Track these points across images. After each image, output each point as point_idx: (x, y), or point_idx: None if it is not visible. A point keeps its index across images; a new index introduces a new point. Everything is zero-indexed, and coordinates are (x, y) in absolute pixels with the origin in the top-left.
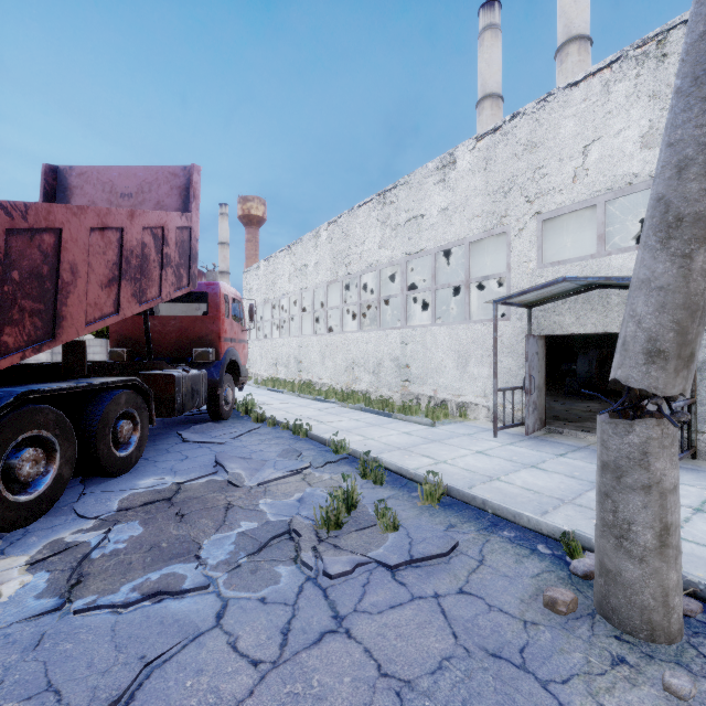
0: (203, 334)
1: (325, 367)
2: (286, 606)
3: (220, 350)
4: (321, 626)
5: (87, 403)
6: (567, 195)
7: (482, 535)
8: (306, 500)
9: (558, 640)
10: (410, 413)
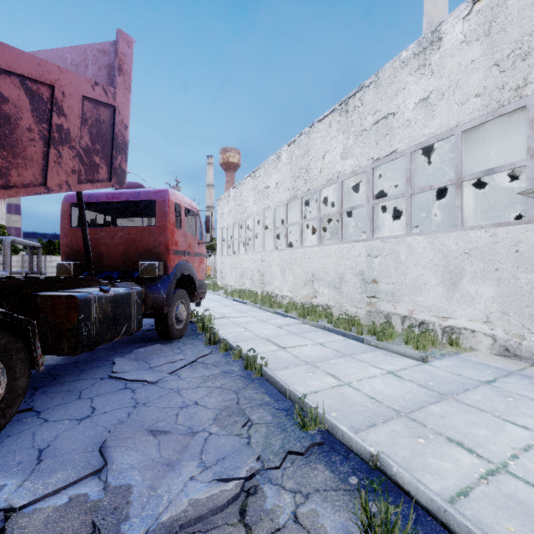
0: (151, 246)
1: (286, 280)
2: None
3: (168, 263)
4: None
5: None
6: None
7: None
8: None
9: None
10: (384, 336)
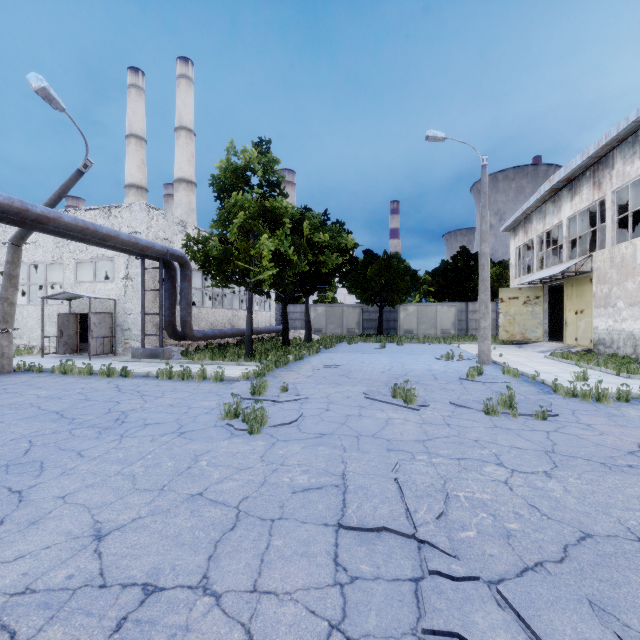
0: None
1: None
2: None
3: None
4: None
5: None
6: (85, 255)
7: None
8: None
9: None
10: None
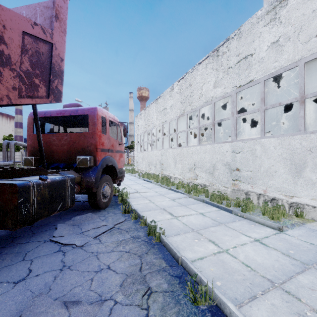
0: (85, 146)
1: (177, 168)
2: None
3: (96, 158)
4: None
5: None
6: None
7: None
8: None
9: None
10: (247, 209)
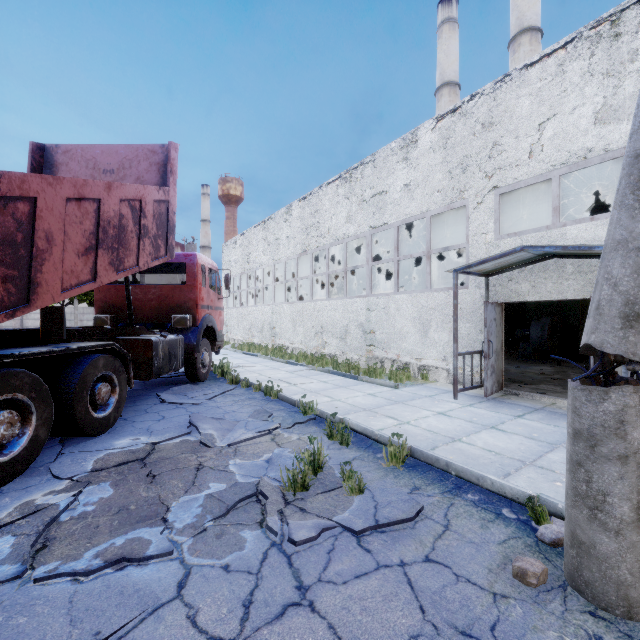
0: (181, 302)
1: (296, 333)
2: (249, 574)
3: (197, 316)
4: (284, 597)
5: (66, 366)
6: (523, 170)
7: (447, 498)
8: (274, 461)
9: (530, 616)
10: (375, 375)
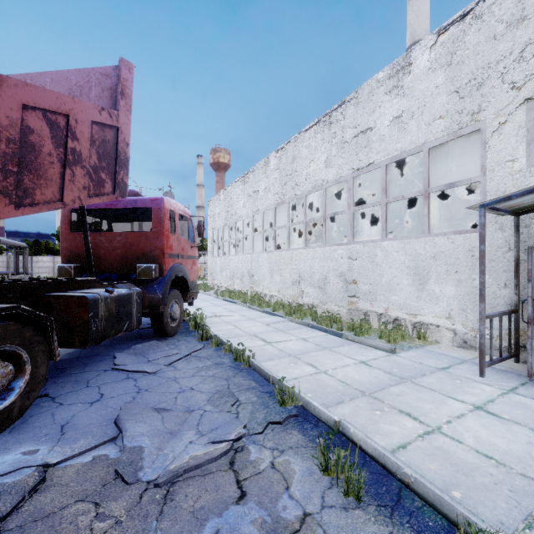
0: (147, 250)
1: (274, 281)
2: None
3: (163, 266)
4: None
5: None
6: None
7: None
8: None
9: None
10: (361, 332)
